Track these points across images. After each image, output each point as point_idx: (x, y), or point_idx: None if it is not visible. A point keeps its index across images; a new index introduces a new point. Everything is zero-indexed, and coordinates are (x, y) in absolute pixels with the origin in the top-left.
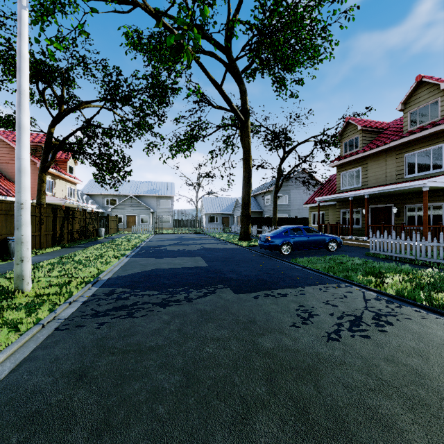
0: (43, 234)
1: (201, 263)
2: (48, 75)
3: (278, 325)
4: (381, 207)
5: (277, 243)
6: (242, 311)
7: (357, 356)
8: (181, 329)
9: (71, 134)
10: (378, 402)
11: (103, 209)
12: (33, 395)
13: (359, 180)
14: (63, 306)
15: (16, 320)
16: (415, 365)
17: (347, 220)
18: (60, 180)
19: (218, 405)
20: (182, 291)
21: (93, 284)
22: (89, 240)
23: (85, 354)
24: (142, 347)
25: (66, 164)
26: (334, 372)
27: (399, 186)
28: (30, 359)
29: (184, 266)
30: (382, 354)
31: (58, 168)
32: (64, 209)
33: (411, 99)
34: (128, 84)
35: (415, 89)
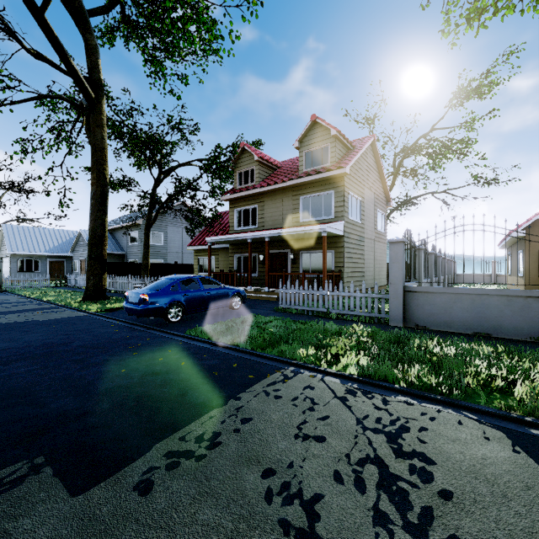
0: None
1: None
2: None
3: None
4: (278, 253)
5: (160, 304)
6: None
7: None
8: None
9: None
10: None
11: None
12: None
13: (256, 220)
14: None
15: None
16: None
17: (243, 268)
18: None
19: None
20: None
21: None
22: None
23: None
24: None
25: None
26: None
27: (301, 229)
28: None
29: None
30: None
31: None
32: None
33: (306, 138)
34: None
35: (310, 129)
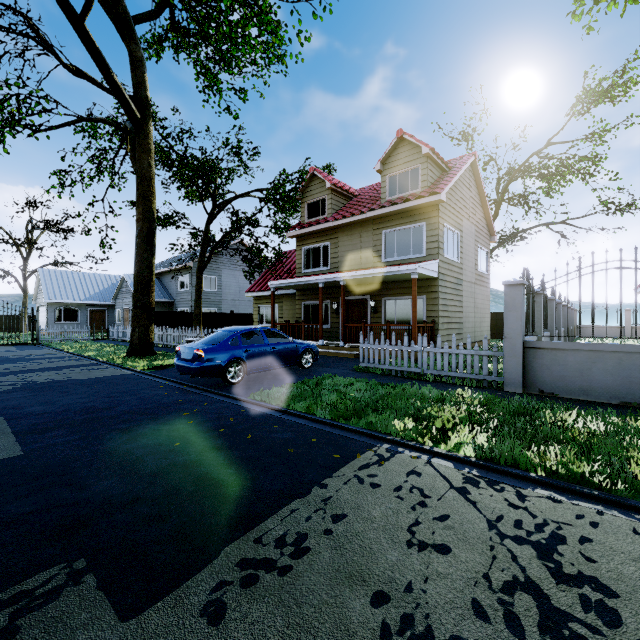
0: None
1: None
2: None
3: None
4: (355, 300)
5: (218, 362)
6: None
7: None
8: None
9: None
10: None
11: None
12: None
13: (328, 261)
14: None
15: None
16: None
17: (312, 318)
18: None
19: None
20: None
21: None
22: None
23: None
24: None
25: None
26: None
27: (385, 270)
28: None
29: None
30: None
31: None
32: None
33: (391, 159)
34: None
35: (395, 148)
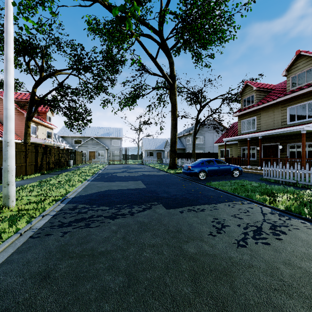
0: (28, 164)
1: (141, 185)
2: (31, 50)
3: (199, 234)
4: (270, 145)
5: (196, 171)
6: (171, 223)
7: (261, 260)
8: (125, 237)
9: (48, 93)
10: (282, 301)
11: (72, 146)
12: (5, 293)
13: (254, 126)
14: (37, 219)
15: (0, 230)
16: (308, 268)
17: (246, 155)
18: (41, 126)
19: (153, 303)
20: (127, 207)
21: (61, 201)
22: (61, 169)
23: (50, 258)
24: (95, 252)
25: (45, 115)
26: (244, 274)
27: (284, 130)
28: (7, 262)
29: (129, 187)
30: (281, 258)
31: (40, 117)
32: (43, 147)
33: (292, 67)
34: (89, 57)
35: (295, 60)
